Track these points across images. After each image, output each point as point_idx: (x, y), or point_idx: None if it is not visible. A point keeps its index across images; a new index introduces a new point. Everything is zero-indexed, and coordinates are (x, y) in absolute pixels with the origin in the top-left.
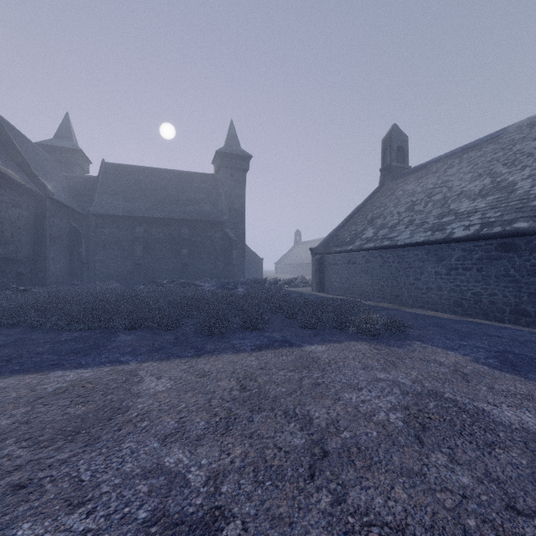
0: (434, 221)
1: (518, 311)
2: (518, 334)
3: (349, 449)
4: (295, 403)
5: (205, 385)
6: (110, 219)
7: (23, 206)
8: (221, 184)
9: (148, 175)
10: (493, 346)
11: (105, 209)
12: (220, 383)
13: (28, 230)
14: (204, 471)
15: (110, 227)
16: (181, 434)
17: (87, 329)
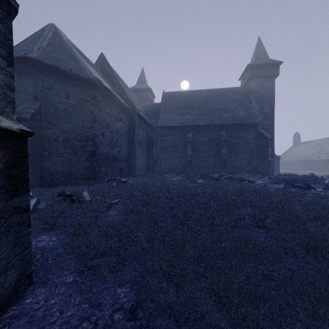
0: None
1: None
2: None
3: None
4: None
5: None
6: (170, 129)
7: (123, 120)
8: (251, 93)
9: (192, 96)
10: None
11: (166, 123)
12: None
13: (125, 138)
14: None
15: (170, 135)
16: None
17: None
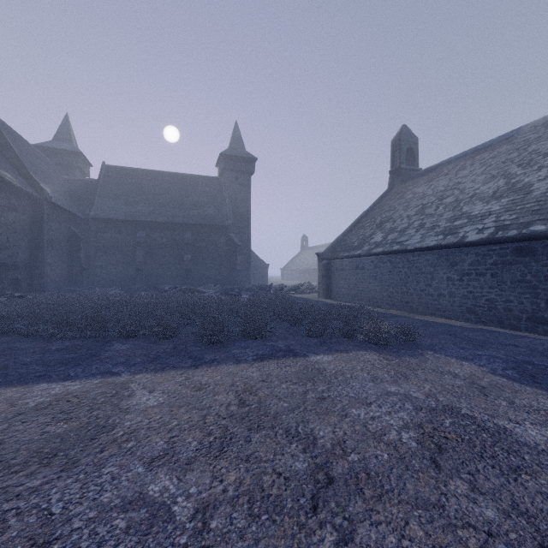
0: (445, 224)
1: (535, 318)
2: (536, 343)
3: (357, 475)
4: (297, 420)
5: (201, 400)
6: (111, 224)
7: (20, 209)
8: (225, 187)
9: (150, 178)
10: (510, 356)
11: (105, 213)
12: (217, 398)
13: (24, 235)
14: (192, 502)
15: (111, 231)
16: (170, 456)
17: (81, 338)
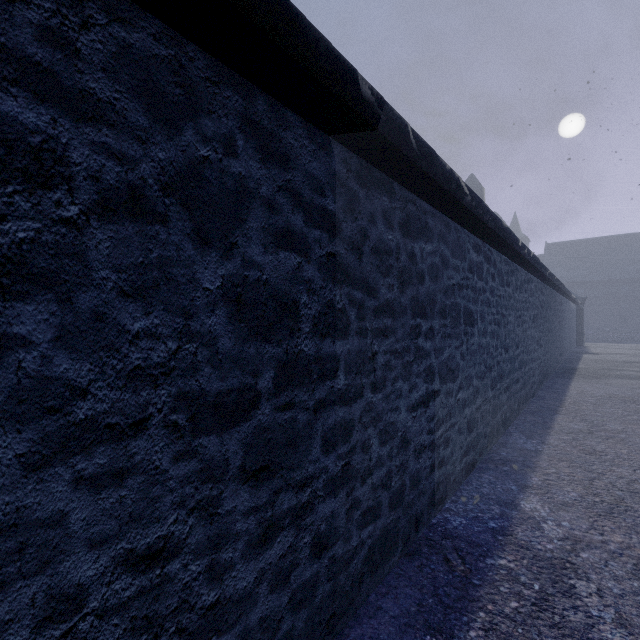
0: None
1: None
2: None
3: None
4: None
5: None
6: None
7: None
8: None
9: (585, 246)
10: None
11: None
12: None
13: None
14: None
15: None
16: None
17: (593, 340)
